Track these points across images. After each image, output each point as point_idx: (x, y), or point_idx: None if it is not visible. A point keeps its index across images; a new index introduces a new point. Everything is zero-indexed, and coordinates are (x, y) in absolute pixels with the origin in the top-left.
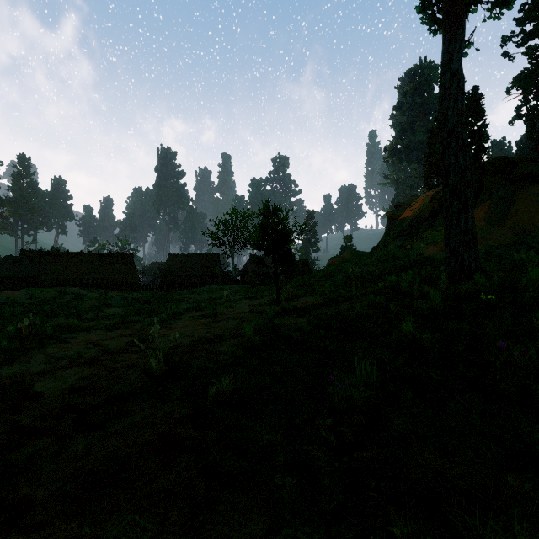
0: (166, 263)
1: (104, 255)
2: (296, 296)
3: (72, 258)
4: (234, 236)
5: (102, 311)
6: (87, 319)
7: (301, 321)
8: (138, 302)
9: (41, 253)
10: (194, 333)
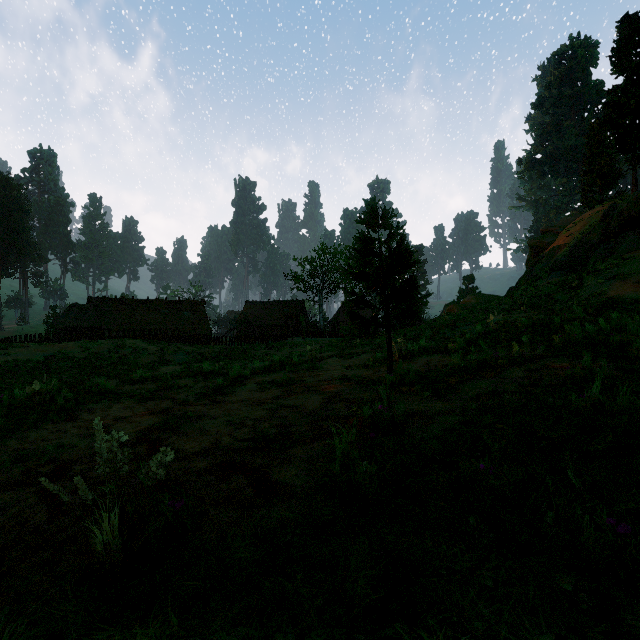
0: (242, 311)
1: (172, 302)
2: (410, 355)
3: (138, 306)
4: (322, 278)
5: (157, 369)
6: (130, 381)
7: (444, 407)
8: (204, 358)
9: (105, 301)
10: (249, 420)
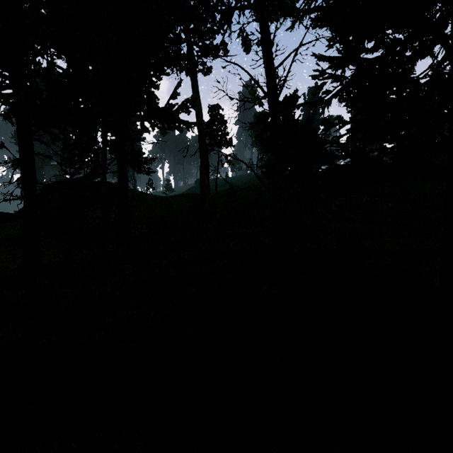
0: None
1: None
2: None
3: None
4: None
5: None
6: None
7: None
8: None
9: None
10: None
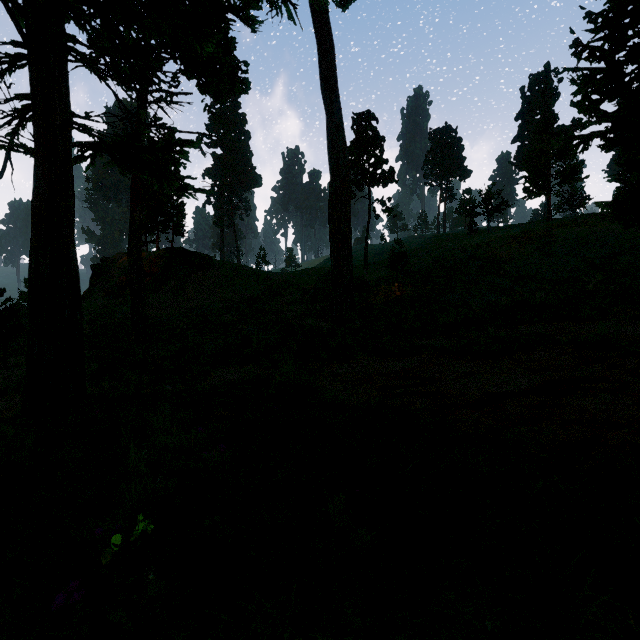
0: None
1: None
2: None
3: None
4: None
5: None
6: None
7: None
8: None
9: None
10: None
